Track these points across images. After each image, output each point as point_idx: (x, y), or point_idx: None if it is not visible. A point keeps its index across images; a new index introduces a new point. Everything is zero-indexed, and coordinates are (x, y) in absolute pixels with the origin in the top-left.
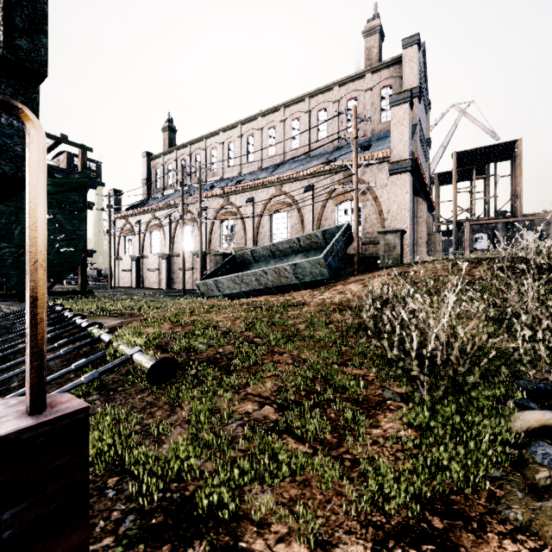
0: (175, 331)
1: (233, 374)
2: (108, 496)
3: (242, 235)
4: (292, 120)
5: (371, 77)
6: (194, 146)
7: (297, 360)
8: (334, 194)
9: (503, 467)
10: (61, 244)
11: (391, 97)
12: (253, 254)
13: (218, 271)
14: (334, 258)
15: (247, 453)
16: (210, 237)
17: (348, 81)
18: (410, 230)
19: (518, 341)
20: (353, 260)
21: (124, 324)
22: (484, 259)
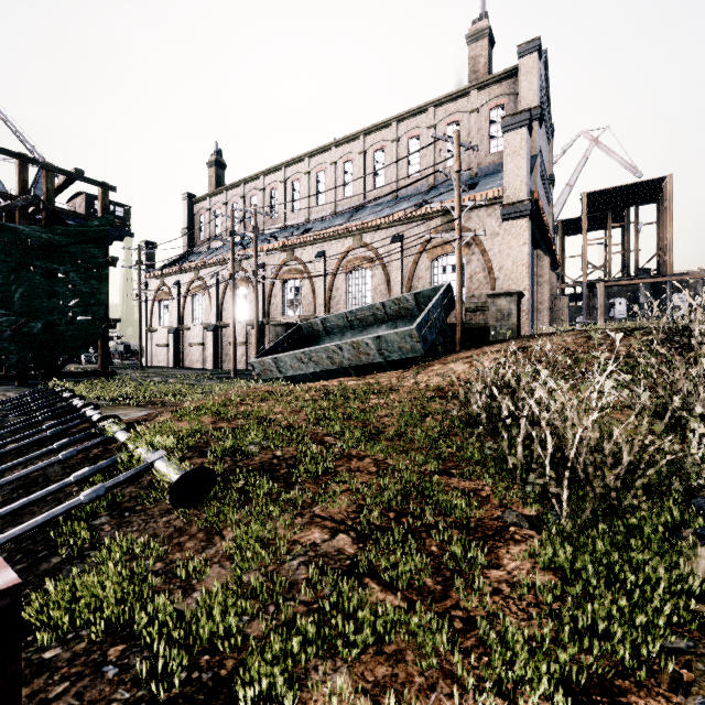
0: (218, 427)
1: (295, 488)
2: (106, 676)
3: (311, 300)
4: (375, 151)
5: (477, 94)
6: (249, 185)
7: (382, 468)
8: (429, 246)
9: (687, 632)
10: (75, 311)
11: (503, 119)
12: (324, 323)
13: (279, 346)
14: (430, 329)
15: (313, 606)
16: (268, 302)
17: (448, 100)
18: (528, 293)
19: (693, 444)
20: (454, 331)
21: (151, 417)
22: (630, 330)
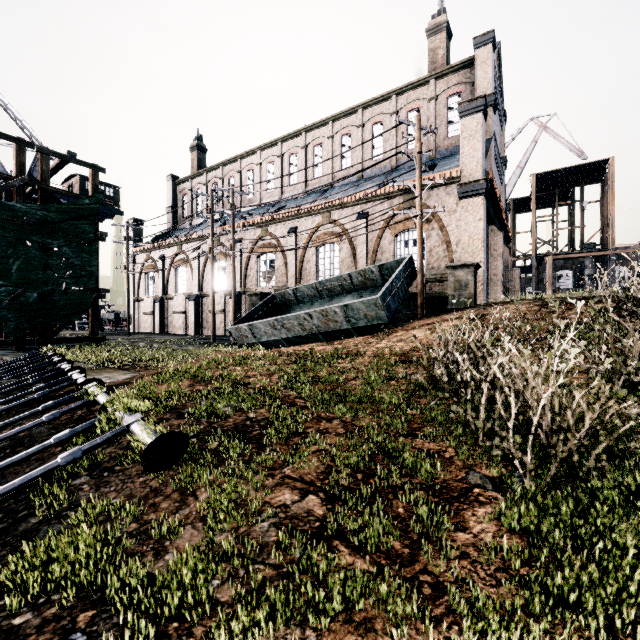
0: (195, 389)
1: (266, 449)
2: None
3: (283, 272)
4: (342, 135)
5: (436, 83)
6: (227, 167)
7: (350, 429)
8: (392, 222)
9: None
10: (68, 282)
11: (461, 105)
12: (295, 293)
13: (254, 314)
14: (393, 298)
15: (283, 570)
16: (245, 274)
17: (409, 89)
18: (483, 265)
19: None
20: (416, 300)
21: (133, 380)
22: (580, 298)
